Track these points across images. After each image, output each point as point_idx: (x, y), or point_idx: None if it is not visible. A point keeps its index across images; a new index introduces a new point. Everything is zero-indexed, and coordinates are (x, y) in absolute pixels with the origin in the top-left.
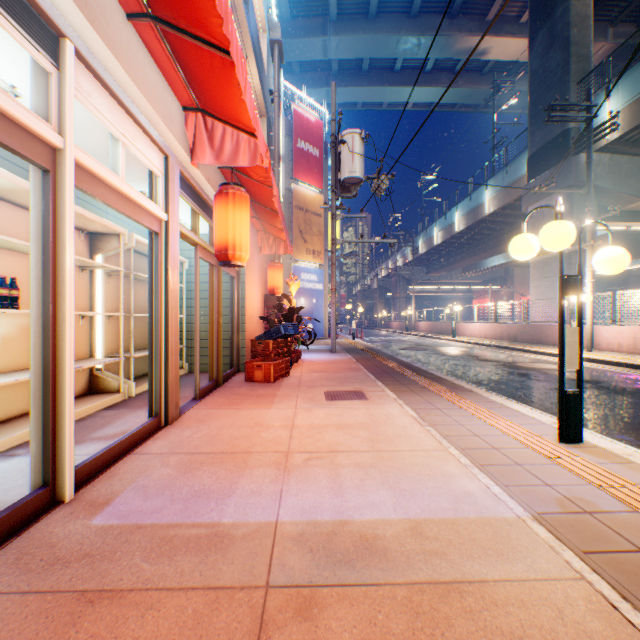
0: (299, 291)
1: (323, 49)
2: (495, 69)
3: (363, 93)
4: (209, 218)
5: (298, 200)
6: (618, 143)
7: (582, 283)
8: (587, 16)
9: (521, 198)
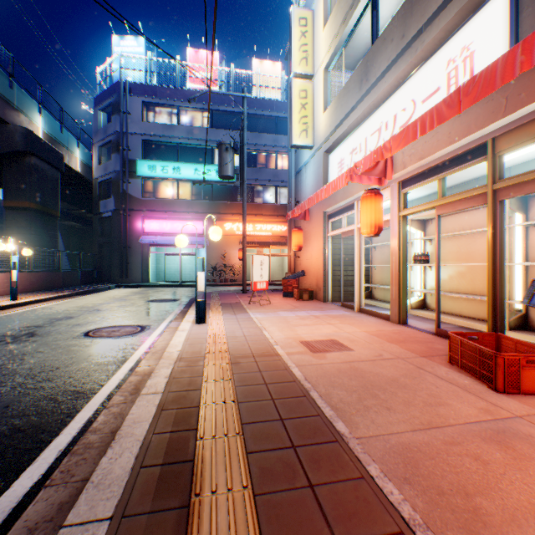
0: None
1: None
2: None
3: None
4: (455, 168)
5: None
6: None
7: None
8: None
9: None
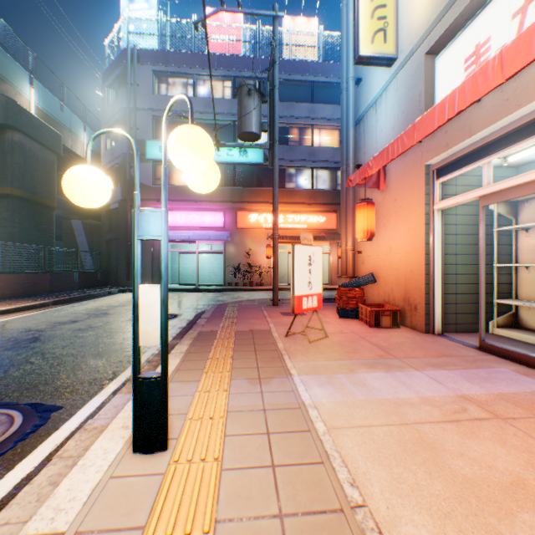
0: None
1: None
2: None
3: None
4: None
5: None
6: None
7: None
8: None
9: None
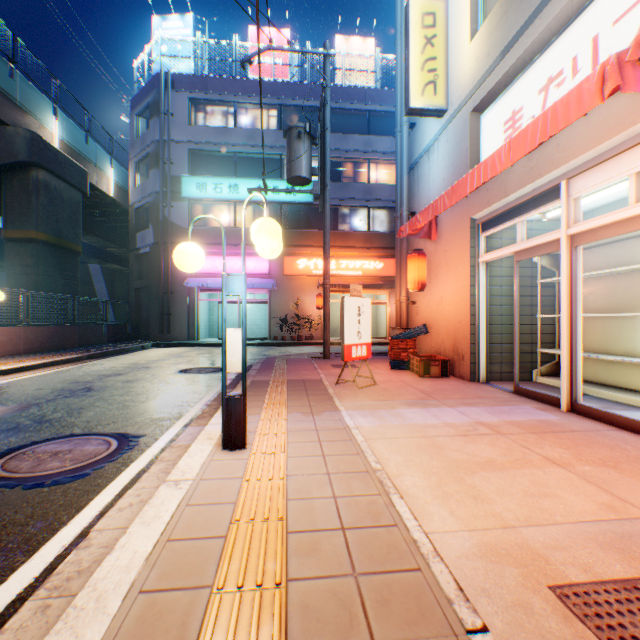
0: None
1: None
2: None
3: None
4: None
5: None
6: None
7: None
8: None
9: None
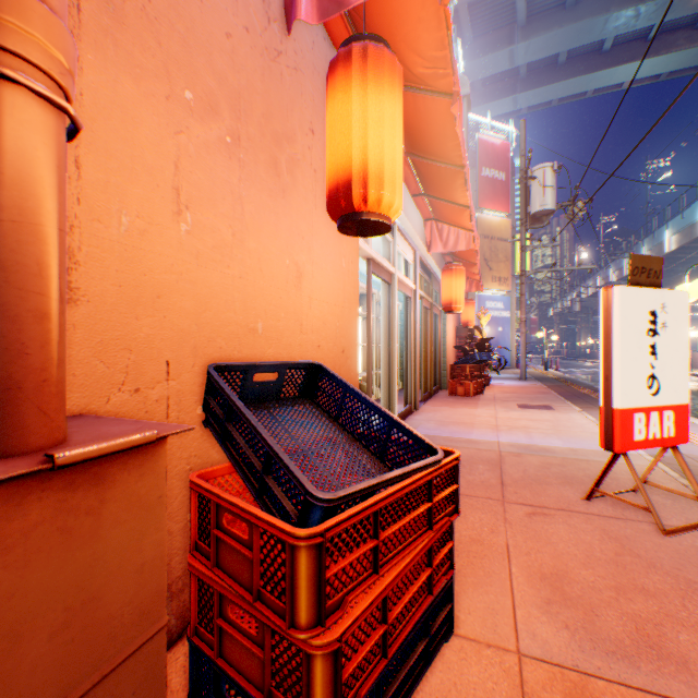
0: None
1: (508, 59)
2: None
3: (558, 88)
4: (427, 277)
5: (482, 229)
6: None
7: None
8: None
9: None
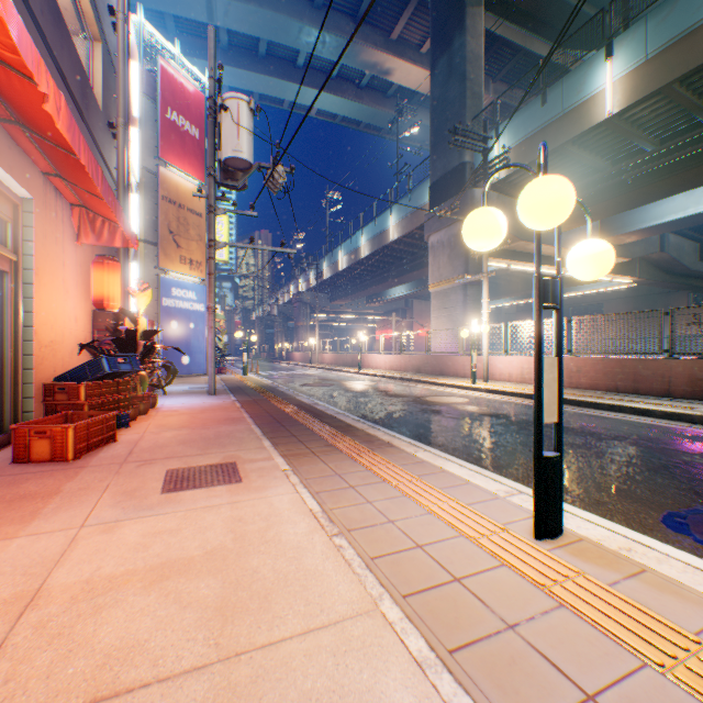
0: (170, 312)
1: (208, 9)
2: (399, 95)
3: (261, 82)
4: None
5: (168, 189)
6: (504, 184)
7: (476, 315)
8: (480, 57)
9: (424, 226)
